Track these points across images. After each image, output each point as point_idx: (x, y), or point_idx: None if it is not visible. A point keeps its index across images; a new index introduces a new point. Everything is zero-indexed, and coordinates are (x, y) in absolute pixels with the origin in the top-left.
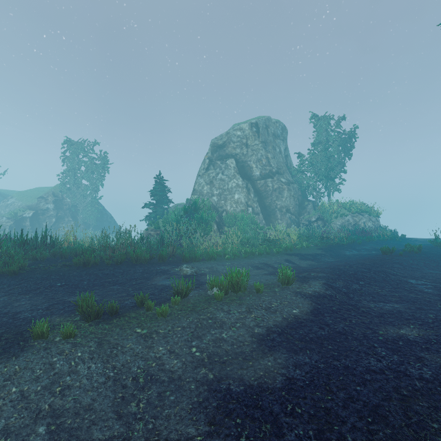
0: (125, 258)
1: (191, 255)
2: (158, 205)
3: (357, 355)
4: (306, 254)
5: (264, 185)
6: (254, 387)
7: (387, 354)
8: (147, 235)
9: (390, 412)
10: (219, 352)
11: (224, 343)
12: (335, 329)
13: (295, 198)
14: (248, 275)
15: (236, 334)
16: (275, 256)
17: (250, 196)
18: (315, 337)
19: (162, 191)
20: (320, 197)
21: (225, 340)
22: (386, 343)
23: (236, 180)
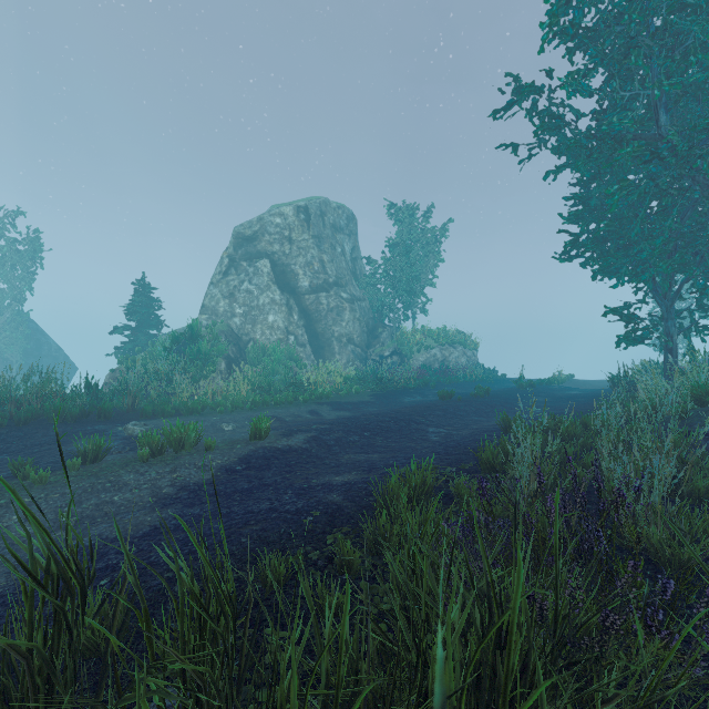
0: (39, 415)
1: (158, 409)
2: (139, 330)
3: (258, 502)
4: (346, 403)
5: (316, 301)
6: (109, 540)
7: (290, 498)
8: (113, 379)
9: (217, 537)
10: (96, 515)
11: (110, 506)
12: (265, 482)
13: (363, 323)
14: (201, 430)
15: (133, 496)
16: (298, 407)
17: (292, 319)
18: (232, 491)
19: (148, 306)
20: (399, 321)
21: (114, 503)
22: (304, 489)
23: (271, 293)
